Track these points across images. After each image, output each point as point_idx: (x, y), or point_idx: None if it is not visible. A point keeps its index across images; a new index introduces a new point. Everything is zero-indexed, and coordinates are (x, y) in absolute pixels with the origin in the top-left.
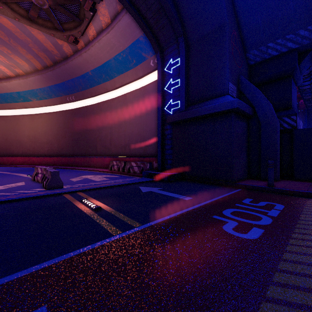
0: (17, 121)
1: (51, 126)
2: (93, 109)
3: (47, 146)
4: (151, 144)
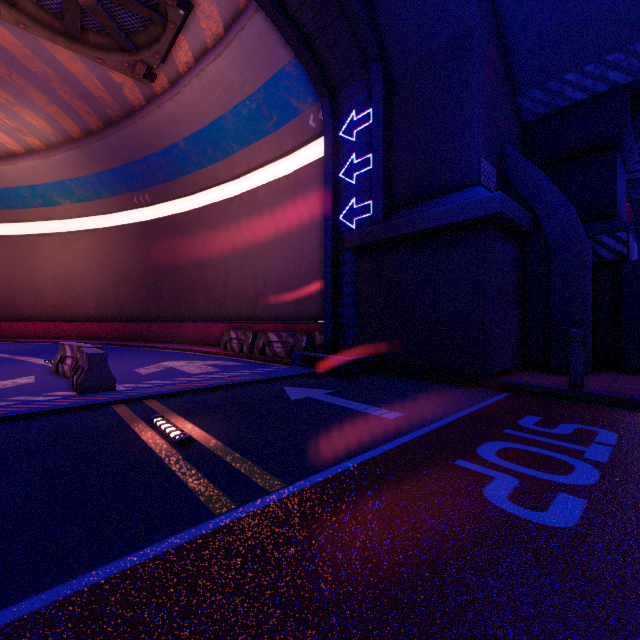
0: (30, 247)
1: (102, 256)
2: (189, 221)
3: (93, 299)
4: (310, 295)
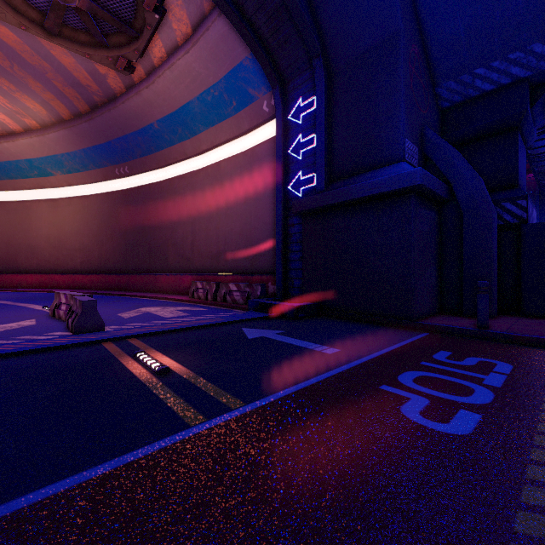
0: (27, 211)
1: (88, 219)
2: (162, 189)
3: (81, 255)
4: (264, 251)
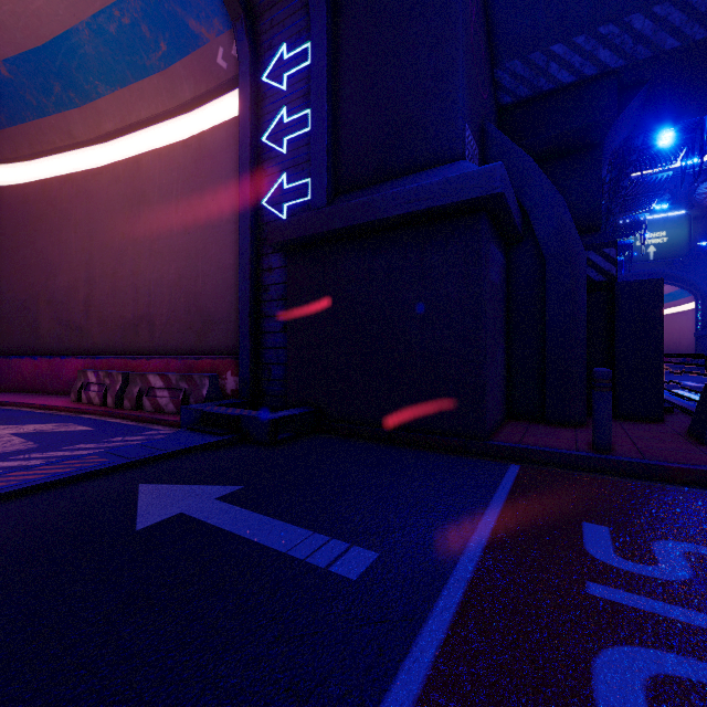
0: None
1: None
2: (26, 199)
3: None
4: (220, 317)
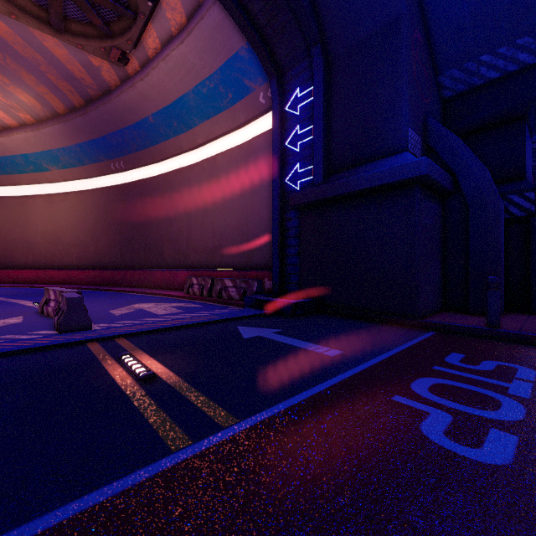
0: (23, 207)
1: (84, 214)
2: (158, 184)
3: (76, 251)
4: (260, 246)
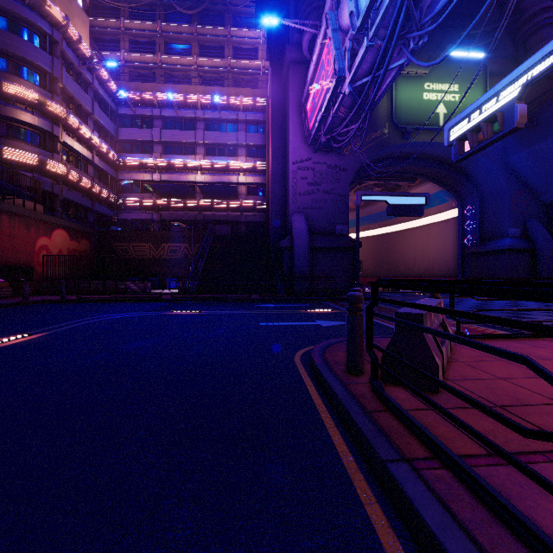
0: None
1: None
2: (396, 235)
3: None
4: (453, 267)
